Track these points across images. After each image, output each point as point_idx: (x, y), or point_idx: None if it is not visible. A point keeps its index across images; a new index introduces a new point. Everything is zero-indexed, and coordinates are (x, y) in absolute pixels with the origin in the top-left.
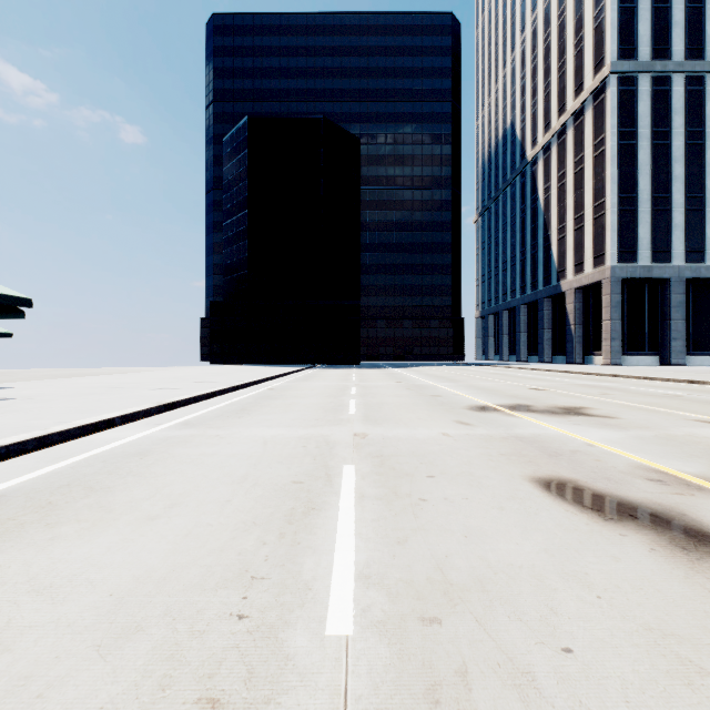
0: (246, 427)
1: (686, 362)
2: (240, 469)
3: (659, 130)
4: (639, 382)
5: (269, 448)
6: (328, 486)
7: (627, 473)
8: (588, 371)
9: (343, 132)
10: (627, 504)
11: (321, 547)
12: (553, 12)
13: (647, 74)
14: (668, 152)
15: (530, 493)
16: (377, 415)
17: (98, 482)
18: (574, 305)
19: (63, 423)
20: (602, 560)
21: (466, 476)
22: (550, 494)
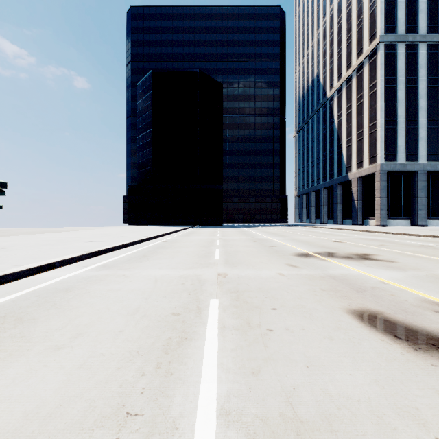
0: (144, 269)
1: (427, 224)
2: (134, 303)
3: (410, 78)
4: (401, 236)
5: (158, 285)
6: (198, 317)
7: (417, 305)
8: (367, 229)
9: (212, 80)
10: (427, 334)
11: (189, 378)
12: (343, 5)
13: (403, 43)
14: (416, 92)
15: (350, 323)
16: (234, 260)
17: (27, 313)
18: (356, 188)
19: (18, 266)
20: (426, 393)
21: (300, 308)
22: (366, 324)
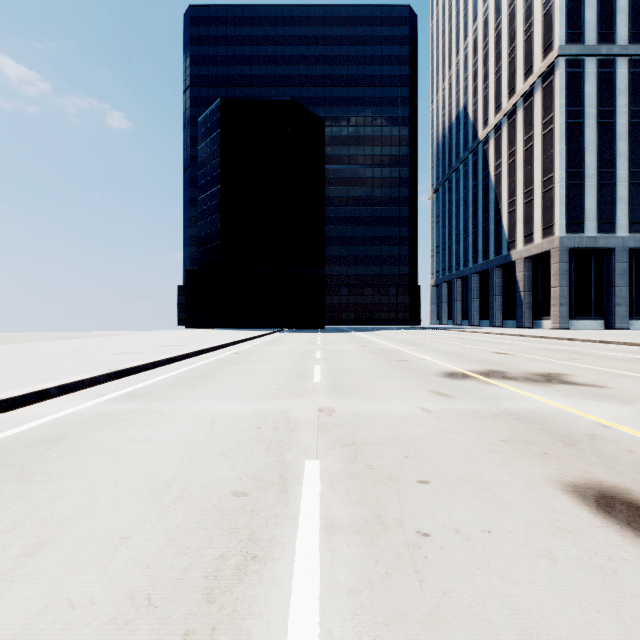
0: (197, 399)
1: (629, 326)
2: (167, 468)
3: (604, 109)
4: (597, 345)
5: (214, 431)
6: (282, 502)
7: None
8: (541, 334)
9: (309, 113)
10: None
11: None
12: (503, 2)
13: (593, 57)
14: (613, 130)
15: (578, 517)
16: (344, 383)
17: None
18: (523, 273)
19: None
20: None
21: (472, 481)
22: (609, 520)
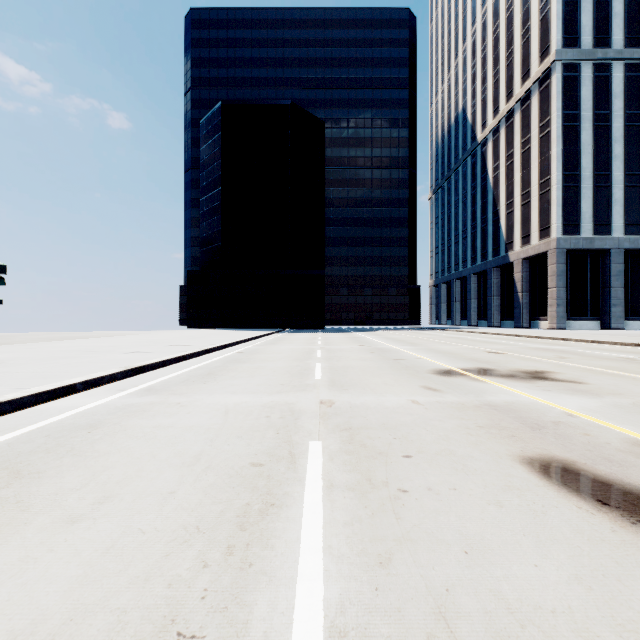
0: (210, 394)
1: (624, 326)
2: (194, 447)
3: (600, 113)
4: (588, 345)
5: (229, 419)
6: (292, 470)
7: (626, 451)
8: (537, 334)
9: (309, 116)
10: None
11: (278, 572)
12: (501, 6)
13: (589, 61)
14: (608, 133)
15: (527, 480)
16: (343, 380)
17: (29, 464)
18: (521, 274)
19: (20, 390)
20: None
21: (447, 456)
22: (551, 481)
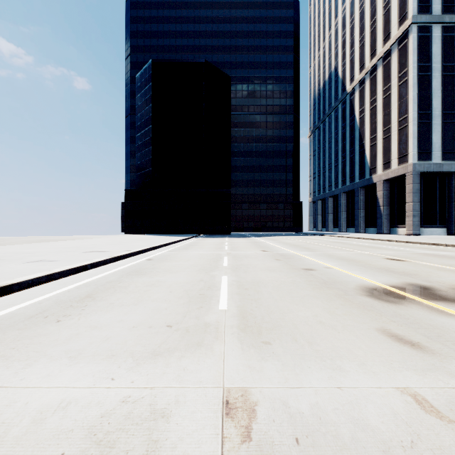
0: (30, 360)
1: None
2: None
3: (447, 64)
4: None
5: None
6: None
7: None
8: (405, 240)
9: (219, 71)
10: None
11: None
12: None
13: (438, 24)
14: (454, 81)
15: None
16: (258, 312)
17: None
18: (382, 192)
19: None
20: None
21: None
22: None
